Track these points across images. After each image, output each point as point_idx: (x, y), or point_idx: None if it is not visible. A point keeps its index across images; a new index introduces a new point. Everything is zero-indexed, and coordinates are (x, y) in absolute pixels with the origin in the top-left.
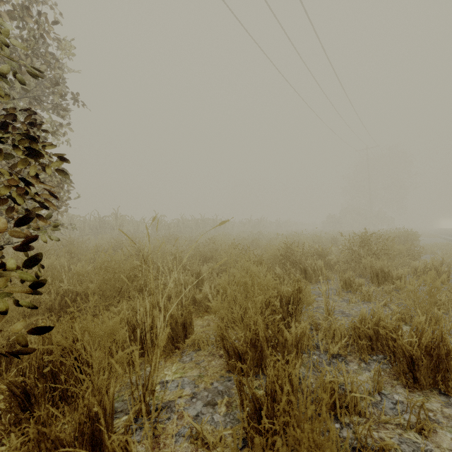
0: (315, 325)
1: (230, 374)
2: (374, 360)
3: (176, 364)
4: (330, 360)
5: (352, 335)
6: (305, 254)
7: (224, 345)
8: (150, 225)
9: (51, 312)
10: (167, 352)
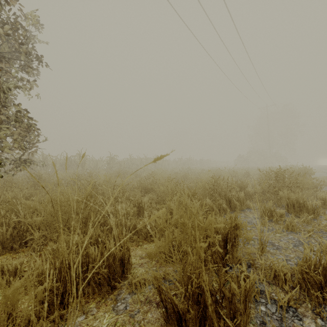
0: (252, 262)
1: None
2: None
3: (108, 315)
4: (280, 313)
5: (297, 278)
6: (229, 187)
7: (161, 300)
8: (106, 163)
9: (2, 243)
10: (102, 296)
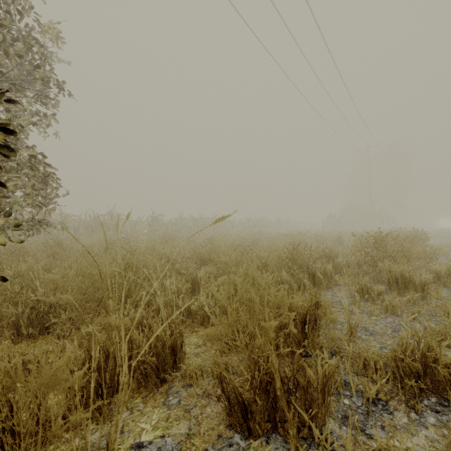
0: (337, 349)
1: (231, 433)
2: (427, 407)
3: (158, 410)
4: (367, 407)
5: (390, 368)
6: (313, 256)
7: (222, 389)
8: (147, 225)
9: (17, 328)
10: (149, 389)
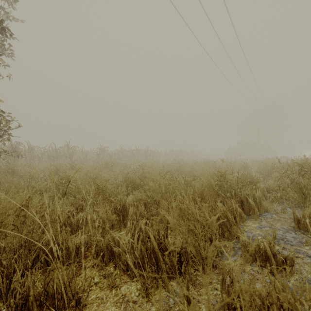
0: None
1: None
2: None
3: None
4: None
5: None
6: (240, 183)
7: None
8: (96, 154)
9: None
10: None
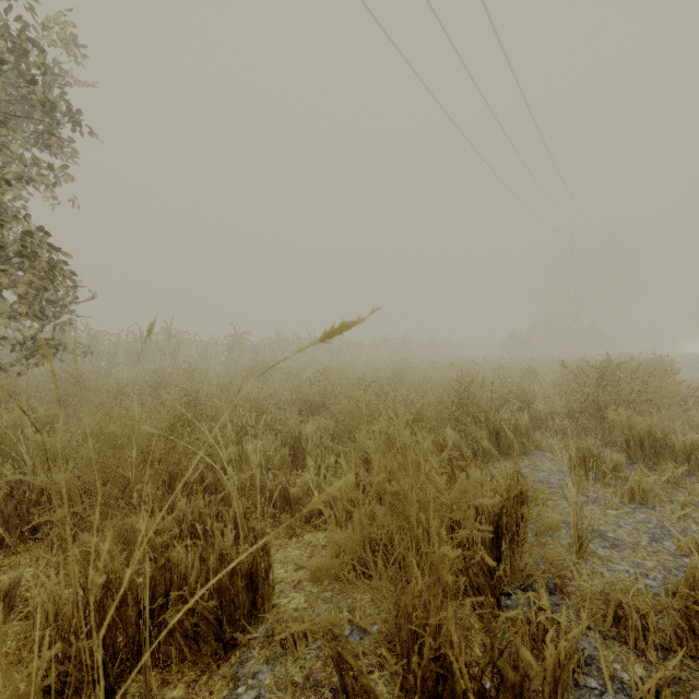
0: (559, 581)
1: None
2: None
3: None
4: None
5: (672, 626)
6: (496, 401)
7: (343, 690)
8: (226, 348)
9: None
10: (200, 668)
